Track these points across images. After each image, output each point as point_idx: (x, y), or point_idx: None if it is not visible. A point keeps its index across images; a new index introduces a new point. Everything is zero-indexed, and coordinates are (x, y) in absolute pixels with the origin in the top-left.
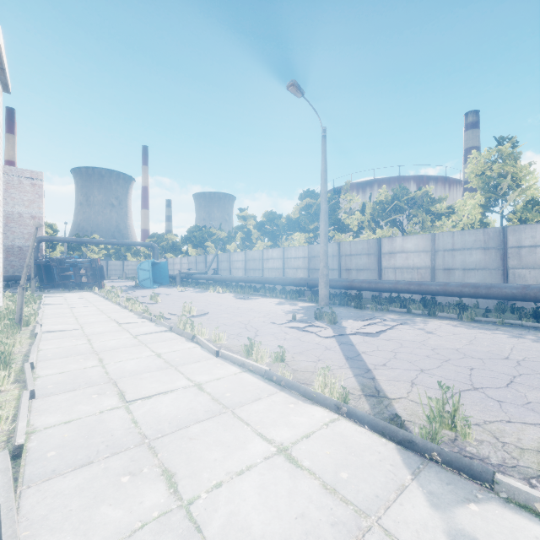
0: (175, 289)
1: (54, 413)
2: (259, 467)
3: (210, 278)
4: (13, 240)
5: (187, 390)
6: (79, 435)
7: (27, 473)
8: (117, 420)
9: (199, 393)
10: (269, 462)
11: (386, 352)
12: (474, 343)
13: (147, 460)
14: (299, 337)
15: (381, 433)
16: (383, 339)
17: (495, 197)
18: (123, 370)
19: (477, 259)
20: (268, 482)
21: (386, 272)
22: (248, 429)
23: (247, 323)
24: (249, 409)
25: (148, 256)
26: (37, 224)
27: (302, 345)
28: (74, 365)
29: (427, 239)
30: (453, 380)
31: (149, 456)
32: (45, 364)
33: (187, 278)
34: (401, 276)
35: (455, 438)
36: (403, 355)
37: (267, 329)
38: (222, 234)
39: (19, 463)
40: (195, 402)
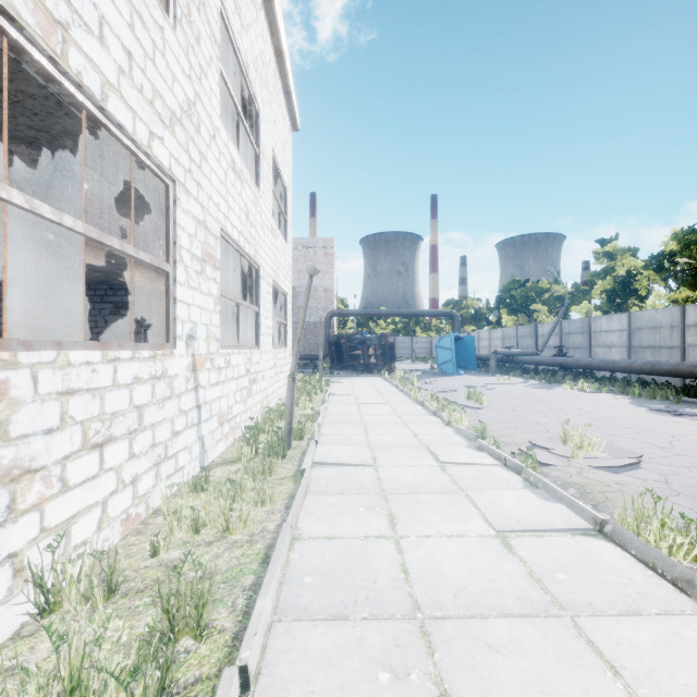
0: (491, 379)
1: None
2: None
3: (552, 361)
4: (310, 316)
5: None
6: None
7: None
8: None
9: None
10: None
11: None
12: None
13: None
14: None
15: None
16: None
17: None
18: None
19: None
20: None
21: None
22: None
23: None
24: None
25: (446, 329)
26: (310, 268)
27: None
28: None
29: None
30: None
31: None
32: (283, 658)
33: (506, 360)
34: None
35: None
36: None
37: None
38: (560, 290)
39: None
40: None
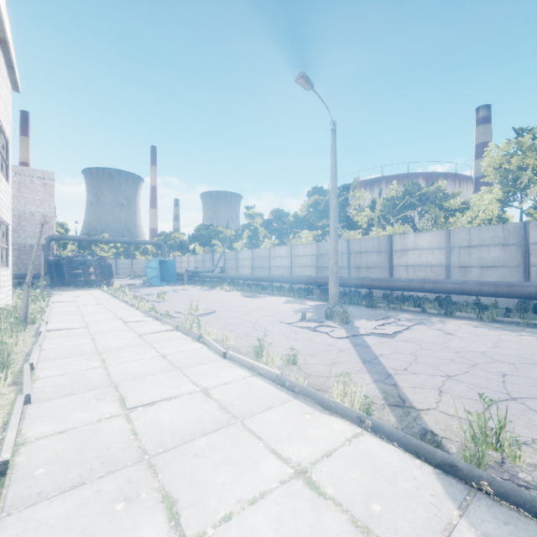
0: (182, 287)
1: (48, 420)
2: (274, 493)
3: (217, 276)
4: (25, 238)
5: (193, 396)
6: (73, 449)
7: (10, 496)
8: (116, 431)
9: (205, 400)
10: (286, 488)
11: (406, 355)
12: (501, 346)
13: (145, 481)
14: (310, 337)
15: (415, 453)
16: (400, 340)
17: (514, 192)
18: (126, 373)
19: (496, 256)
20: (286, 514)
21: (397, 270)
22: (260, 445)
23: (255, 322)
24: (260, 420)
25: (156, 254)
26: (43, 220)
27: (314, 346)
28: (76, 366)
29: (441, 235)
30: (486, 389)
31: (149, 476)
32: (45, 365)
33: (194, 276)
34: (413, 274)
35: (502, 460)
36: (425, 359)
37: (277, 329)
38: (229, 233)
39: (3, 482)
40: (201, 410)
